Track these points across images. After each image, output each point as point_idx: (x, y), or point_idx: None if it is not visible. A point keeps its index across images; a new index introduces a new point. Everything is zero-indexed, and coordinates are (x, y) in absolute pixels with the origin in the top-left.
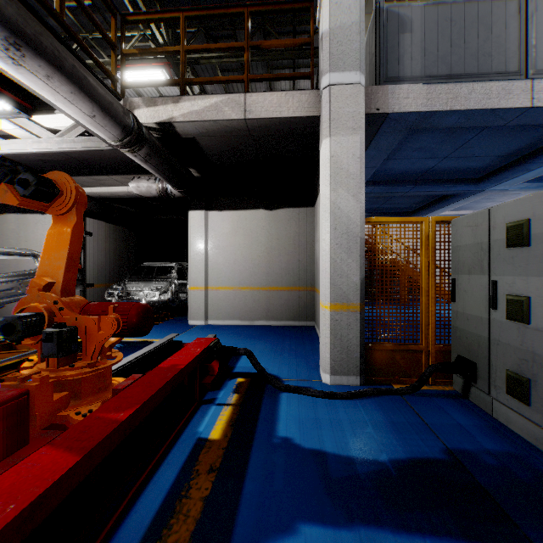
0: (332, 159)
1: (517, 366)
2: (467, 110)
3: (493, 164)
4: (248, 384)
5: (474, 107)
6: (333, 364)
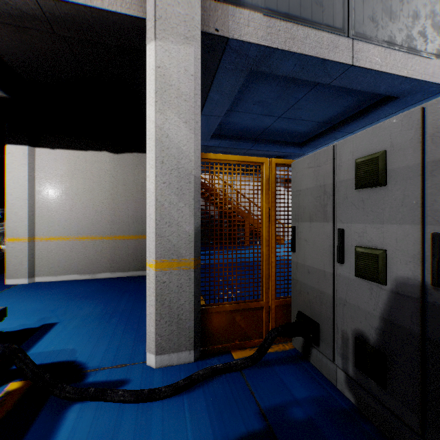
0: (158, 71)
1: (371, 335)
2: (302, 55)
3: (313, 130)
4: (21, 396)
5: (309, 53)
6: (159, 340)
